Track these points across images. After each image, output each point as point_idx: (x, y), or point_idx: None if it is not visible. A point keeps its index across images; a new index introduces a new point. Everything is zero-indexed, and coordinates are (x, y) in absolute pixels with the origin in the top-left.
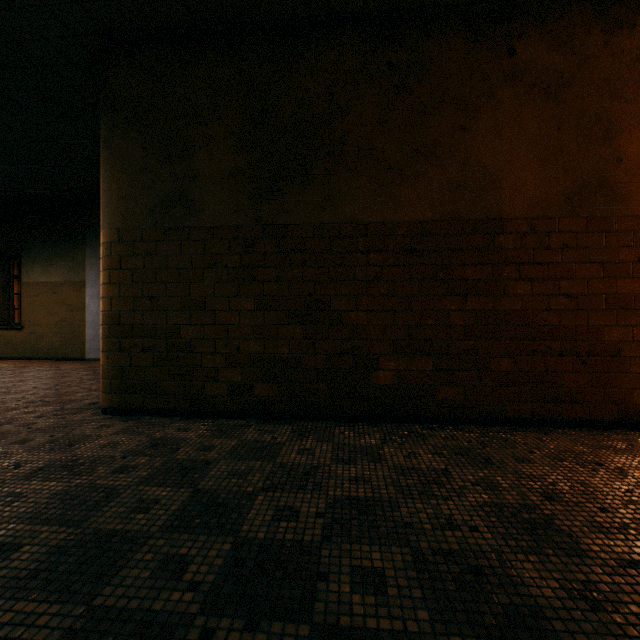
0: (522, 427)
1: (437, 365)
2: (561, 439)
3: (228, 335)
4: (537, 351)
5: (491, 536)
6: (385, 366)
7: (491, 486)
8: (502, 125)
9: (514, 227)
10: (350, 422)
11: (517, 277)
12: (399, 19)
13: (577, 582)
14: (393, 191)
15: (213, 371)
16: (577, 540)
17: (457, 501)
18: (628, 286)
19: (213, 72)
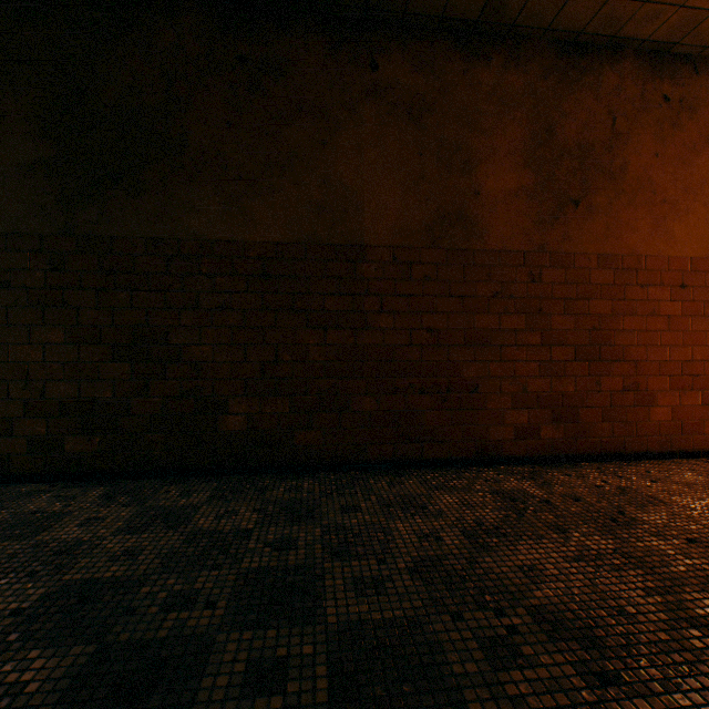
0: (385, 470)
1: (295, 406)
2: (412, 481)
3: (28, 375)
4: (400, 389)
5: (225, 612)
6: (235, 409)
7: (285, 545)
8: (365, 144)
9: (377, 255)
10: (193, 477)
11: (380, 309)
12: (252, 7)
13: (273, 659)
14: (245, 206)
15: (6, 423)
16: (321, 603)
17: (226, 570)
18: (485, 321)
19: (6, 31)
